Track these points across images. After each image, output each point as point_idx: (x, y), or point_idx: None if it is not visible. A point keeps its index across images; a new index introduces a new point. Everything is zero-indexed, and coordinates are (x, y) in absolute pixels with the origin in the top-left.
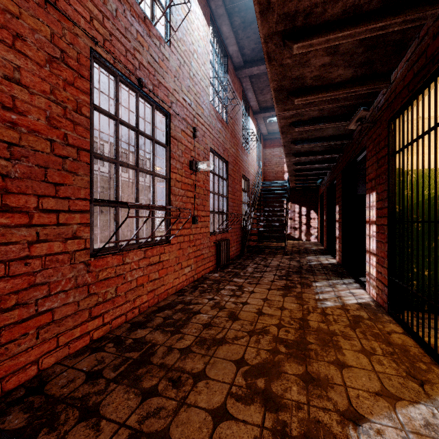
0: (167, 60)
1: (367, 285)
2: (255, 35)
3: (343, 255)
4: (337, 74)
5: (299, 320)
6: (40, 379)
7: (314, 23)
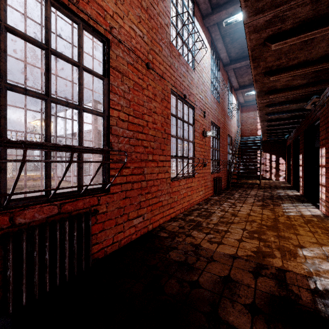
0: (193, 79)
1: (320, 206)
2: (239, 45)
3: (305, 189)
4: (296, 82)
5: (273, 219)
6: (161, 226)
7: (282, 67)
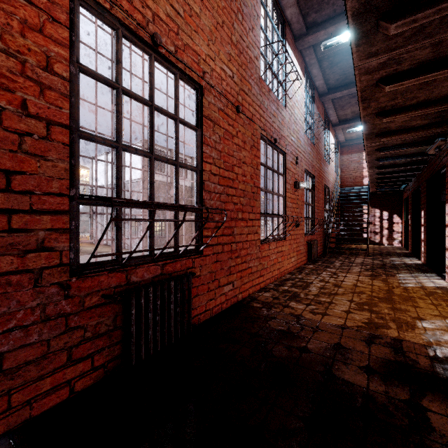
0: (284, 118)
1: (446, 276)
2: (340, 70)
3: (427, 256)
4: (416, 123)
5: (386, 290)
6: (252, 297)
7: (397, 108)
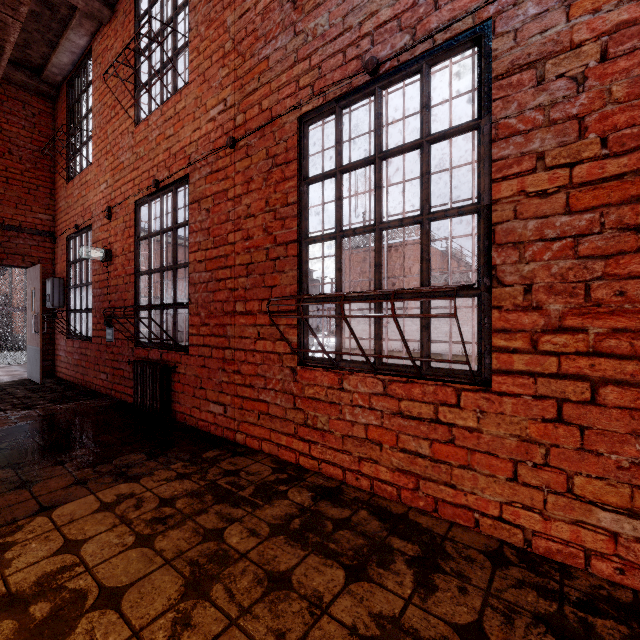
0: None
1: None
2: None
3: None
4: None
5: None
6: (251, 453)
7: None
